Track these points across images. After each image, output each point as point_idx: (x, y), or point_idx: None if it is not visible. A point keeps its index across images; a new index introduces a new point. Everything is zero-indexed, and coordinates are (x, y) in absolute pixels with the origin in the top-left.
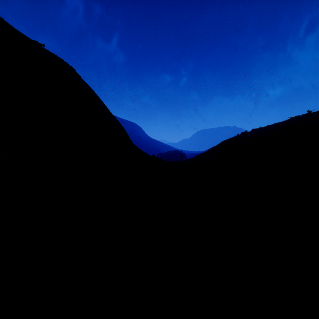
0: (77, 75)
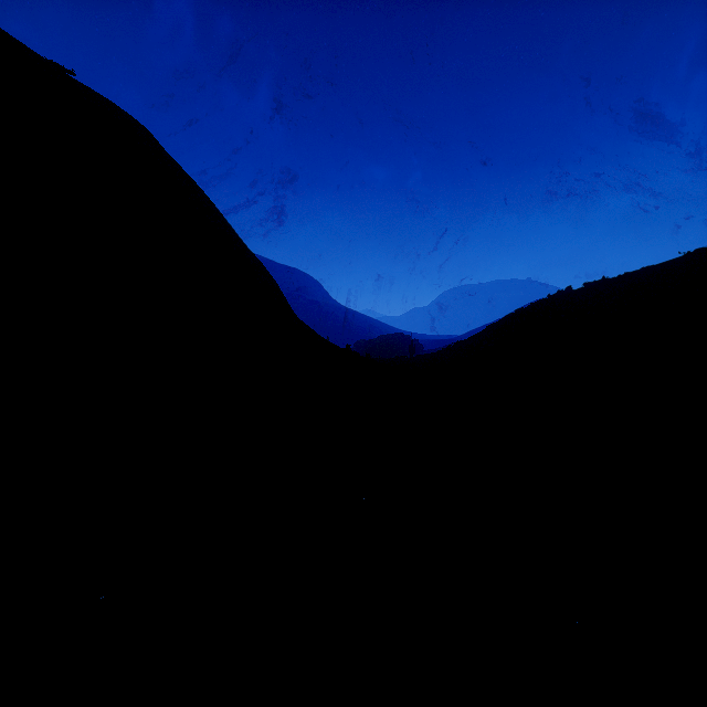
0: (156, 147)
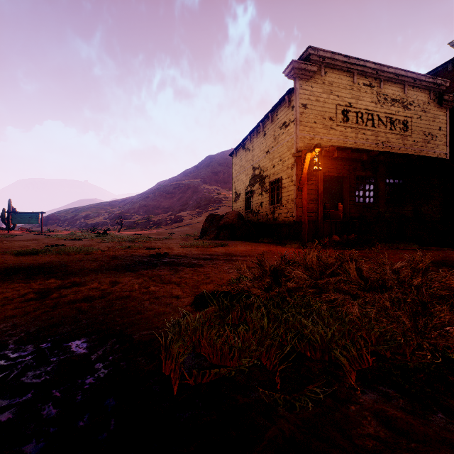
0: None
